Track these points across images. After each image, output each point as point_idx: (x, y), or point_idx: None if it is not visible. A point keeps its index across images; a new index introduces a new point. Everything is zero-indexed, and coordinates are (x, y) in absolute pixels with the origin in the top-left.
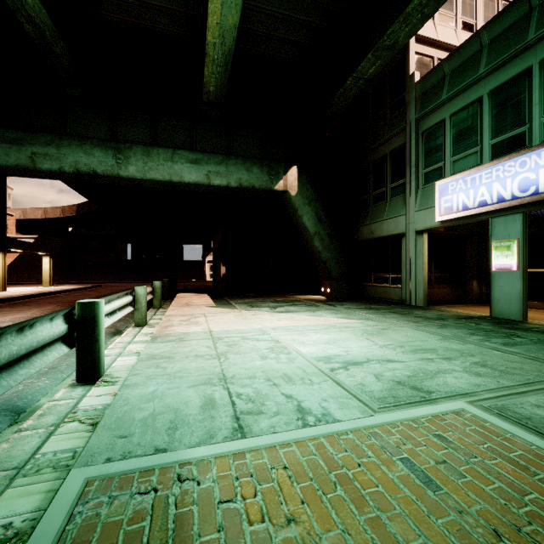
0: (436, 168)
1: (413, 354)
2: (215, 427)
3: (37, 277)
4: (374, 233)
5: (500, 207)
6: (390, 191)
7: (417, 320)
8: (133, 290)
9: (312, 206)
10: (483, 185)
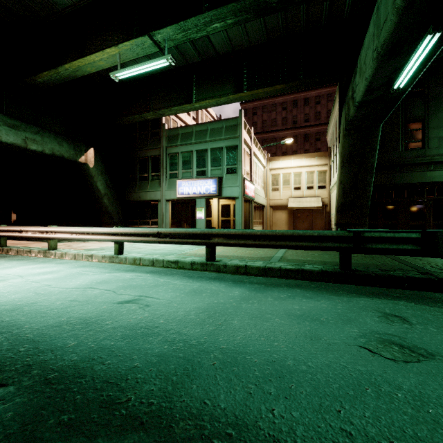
0: (175, 173)
1: None
2: (178, 251)
3: None
4: (141, 197)
5: (200, 196)
6: (151, 177)
7: None
8: (47, 228)
9: (103, 176)
10: (195, 186)
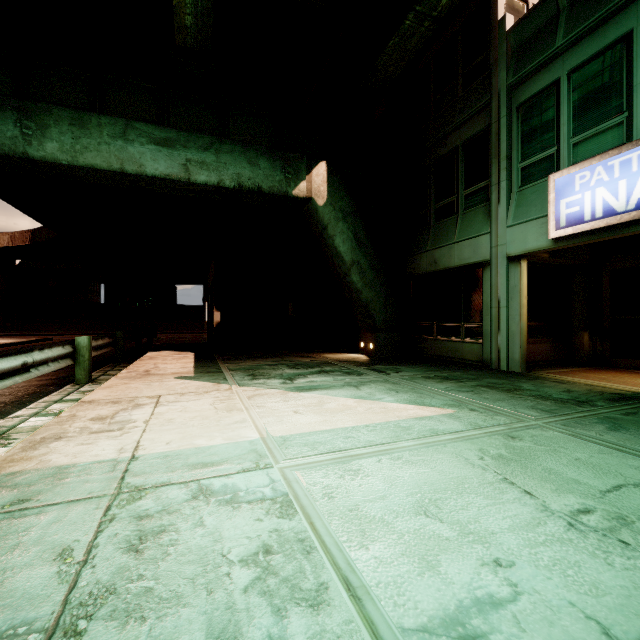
0: (543, 158)
1: None
2: None
3: None
4: (438, 263)
5: None
6: (463, 200)
7: (548, 407)
8: None
9: (348, 223)
10: None
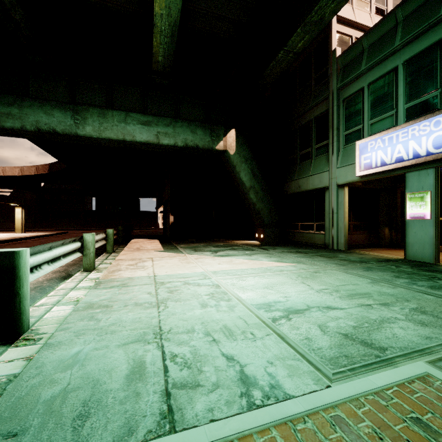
0: (355, 130)
1: (350, 299)
2: (138, 411)
3: (13, 225)
4: (301, 187)
5: (415, 163)
6: (315, 151)
7: (343, 263)
8: (81, 237)
9: (248, 164)
10: (399, 143)
